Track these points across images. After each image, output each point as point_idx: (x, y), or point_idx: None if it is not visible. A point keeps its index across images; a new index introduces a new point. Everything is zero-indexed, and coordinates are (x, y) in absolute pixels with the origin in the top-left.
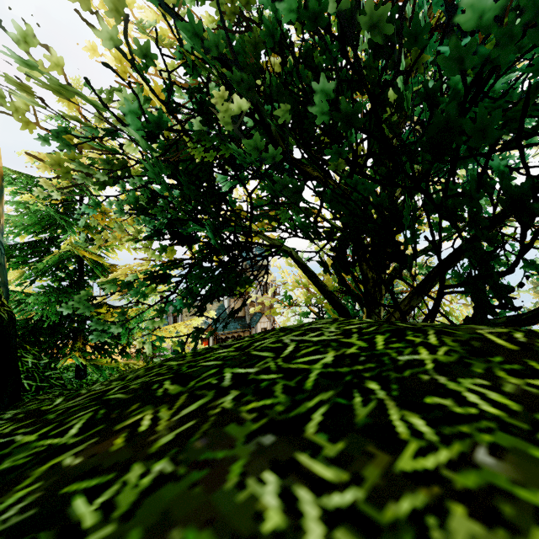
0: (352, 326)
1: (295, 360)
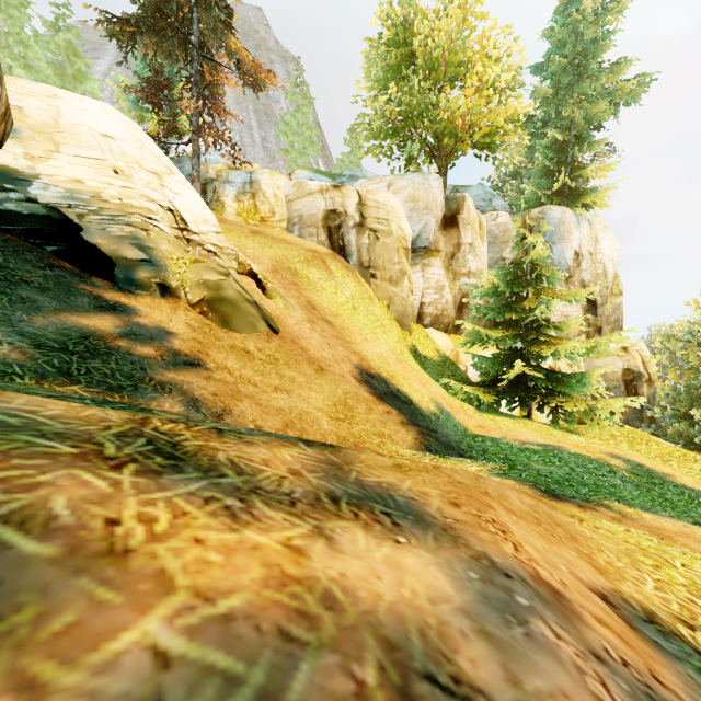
0: None
1: None
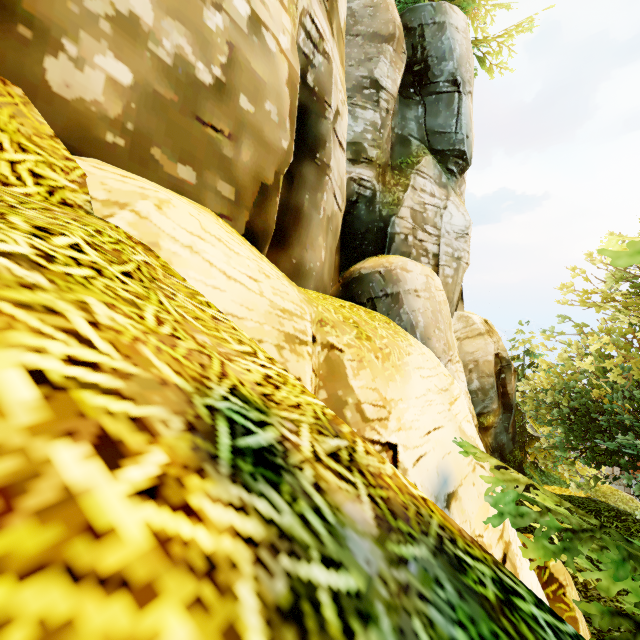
0: (608, 507)
1: (588, 506)
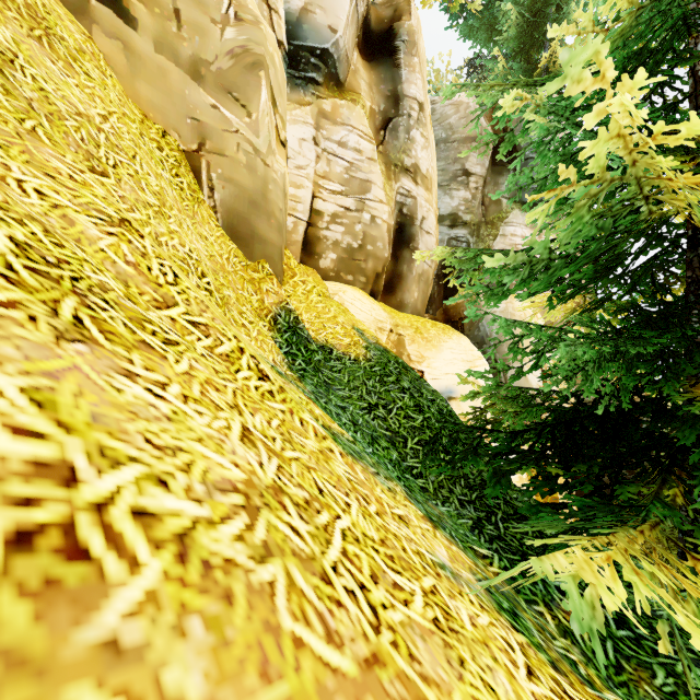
0: None
1: None
